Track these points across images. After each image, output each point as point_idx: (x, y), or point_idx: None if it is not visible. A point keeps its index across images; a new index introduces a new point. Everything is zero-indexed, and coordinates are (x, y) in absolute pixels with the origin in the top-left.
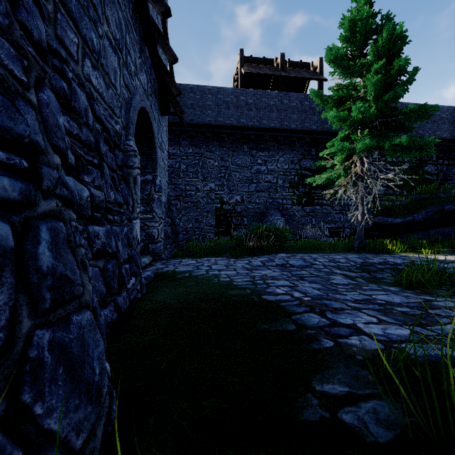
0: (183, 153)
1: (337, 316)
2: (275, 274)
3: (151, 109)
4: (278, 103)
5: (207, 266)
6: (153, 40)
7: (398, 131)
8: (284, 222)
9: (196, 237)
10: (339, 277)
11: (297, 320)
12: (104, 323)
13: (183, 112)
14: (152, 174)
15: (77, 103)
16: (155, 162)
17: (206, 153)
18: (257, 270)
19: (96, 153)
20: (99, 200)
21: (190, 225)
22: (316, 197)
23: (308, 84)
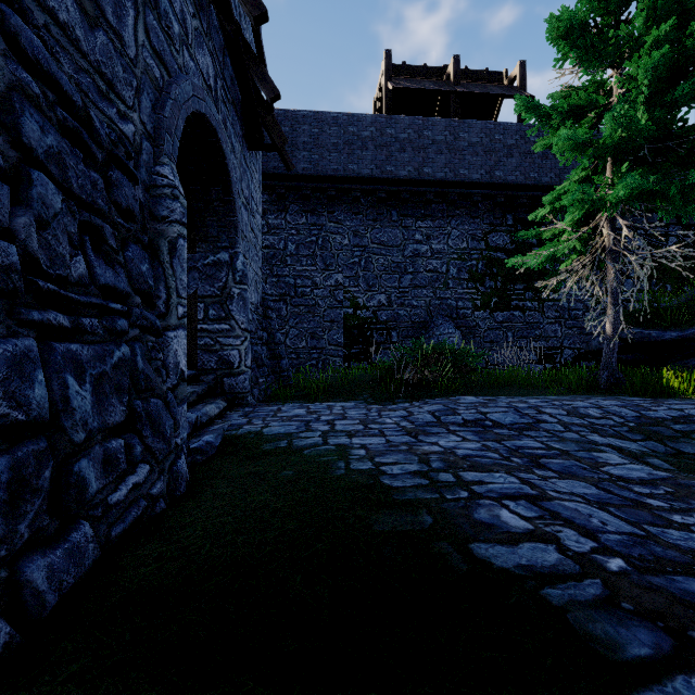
0: (292, 225)
1: None
2: (471, 449)
3: (224, 130)
4: (449, 138)
5: (326, 422)
6: None
7: (681, 170)
8: (460, 338)
9: (313, 363)
10: (615, 457)
11: None
12: None
13: (284, 139)
14: (229, 251)
15: None
16: (234, 229)
17: (329, 225)
18: (427, 435)
19: (7, 142)
20: None
21: (302, 343)
22: (513, 296)
23: (498, 108)
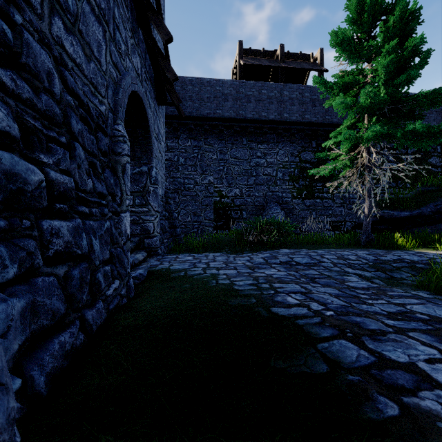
0: (182, 147)
1: (381, 347)
2: (281, 275)
3: (145, 97)
4: (277, 95)
5: (204, 263)
6: (146, 17)
7: (407, 119)
8: (284, 215)
9: (195, 230)
10: (354, 278)
11: (326, 352)
12: (57, 355)
13: (179, 100)
14: (147, 165)
15: (31, 59)
16: (150, 153)
17: (205, 146)
18: (259, 269)
19: (65, 131)
20: (66, 188)
21: (188, 218)
22: (316, 190)
23: (307, 76)
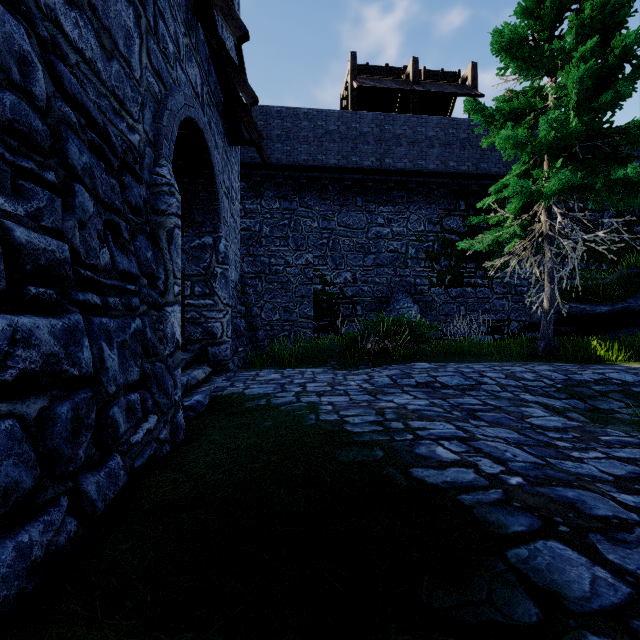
0: (266, 210)
1: (633, 559)
2: (420, 405)
3: (209, 130)
4: (408, 132)
5: (298, 384)
6: (208, 3)
7: (609, 164)
8: (418, 311)
9: (285, 334)
10: (539, 411)
11: (527, 570)
12: (9, 572)
13: (261, 137)
14: (213, 235)
15: None
16: (217, 216)
17: (300, 209)
18: (384, 395)
19: (57, 163)
20: (52, 260)
21: (276, 316)
22: (466, 274)
23: (453, 104)
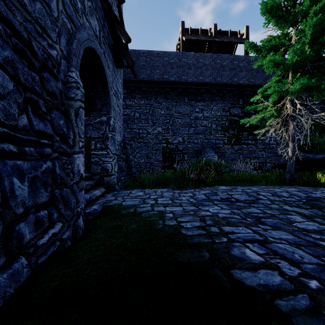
0: (137, 104)
1: None
2: (225, 213)
3: (104, 57)
4: (212, 63)
5: (153, 199)
6: None
7: None
8: (217, 158)
9: (147, 169)
10: (299, 218)
11: None
12: None
13: (133, 62)
14: (106, 116)
15: None
16: (109, 105)
17: (155, 104)
18: (203, 206)
19: None
20: None
21: (142, 160)
22: (242, 138)
23: (235, 48)
